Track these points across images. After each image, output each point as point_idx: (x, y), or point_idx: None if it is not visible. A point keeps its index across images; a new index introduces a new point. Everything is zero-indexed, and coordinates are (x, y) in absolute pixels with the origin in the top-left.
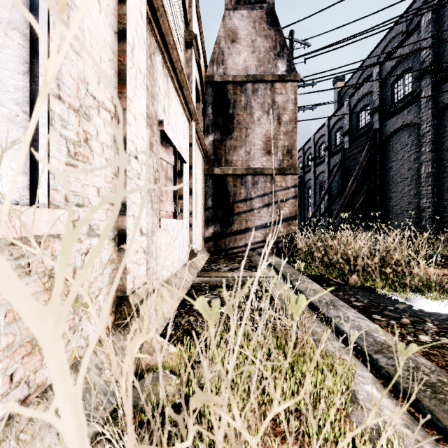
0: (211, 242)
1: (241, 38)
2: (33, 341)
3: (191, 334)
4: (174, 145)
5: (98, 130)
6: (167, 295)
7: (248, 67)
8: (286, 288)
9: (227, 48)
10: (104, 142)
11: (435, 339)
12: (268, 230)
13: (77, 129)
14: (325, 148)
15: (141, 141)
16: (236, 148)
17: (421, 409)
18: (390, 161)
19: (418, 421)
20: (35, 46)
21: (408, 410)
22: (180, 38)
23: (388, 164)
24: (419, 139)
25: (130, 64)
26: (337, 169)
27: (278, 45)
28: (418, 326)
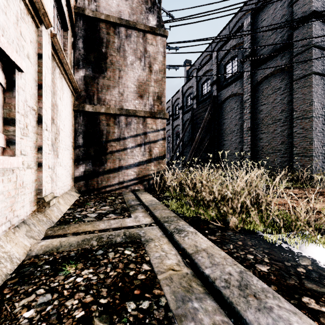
0: (82, 181)
1: None
2: None
3: None
4: None
5: None
6: None
7: (122, 12)
8: None
9: None
10: None
11: None
12: (140, 168)
13: None
14: (180, 107)
15: None
16: (109, 88)
17: None
18: (224, 119)
19: None
20: None
21: None
22: None
23: (222, 120)
24: (242, 104)
25: None
26: (188, 122)
27: (149, 1)
28: None
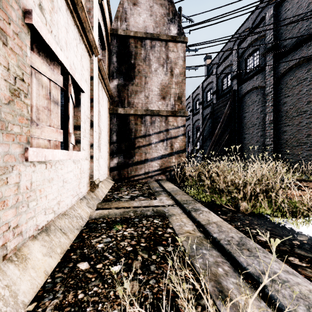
0: (116, 171)
1: (141, 2)
2: None
3: None
4: (61, 61)
5: None
6: (40, 252)
7: (147, 27)
8: None
9: (129, 9)
10: None
11: None
12: (163, 161)
13: None
14: (200, 102)
15: None
16: (137, 93)
17: None
18: (244, 112)
19: None
20: None
21: None
22: None
23: (243, 114)
24: (264, 97)
25: None
26: (208, 117)
27: (170, 13)
28: None
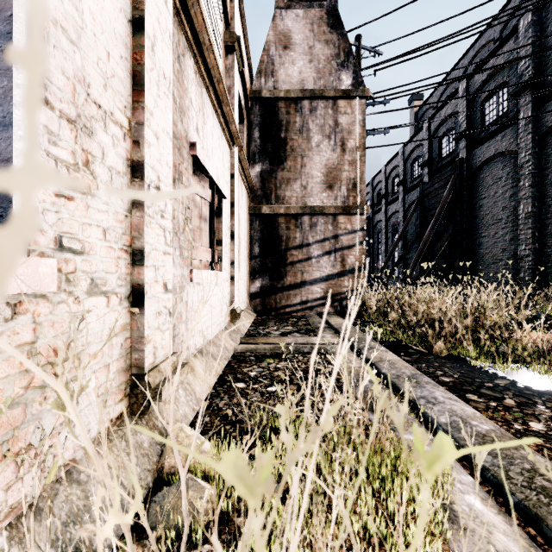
0: (258, 299)
1: (295, 43)
2: (4, 446)
3: (231, 422)
4: (211, 175)
5: (104, 150)
6: (201, 368)
7: (305, 80)
8: (402, 410)
9: (278, 56)
10: (113, 167)
11: (550, 427)
12: (329, 284)
13: (73, 147)
14: (399, 182)
15: (166, 167)
16: (289, 181)
17: (545, 532)
18: (480, 198)
19: (542, 548)
20: (7, 26)
21: (526, 532)
22: (219, 39)
23: (477, 202)
24: (516, 171)
25: (150, 64)
26: (414, 208)
27: (341, 53)
28: (527, 409)
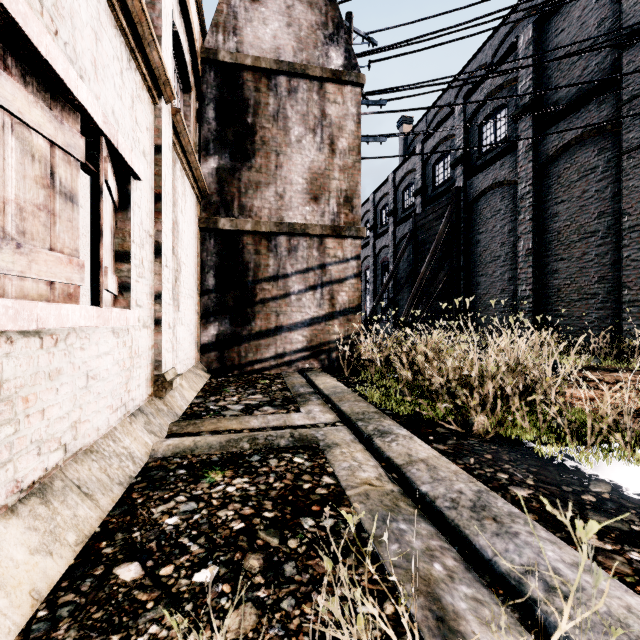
0: (214, 352)
1: None
2: None
3: None
4: (80, 101)
5: None
6: (22, 545)
7: (281, 48)
8: None
9: (243, 9)
10: None
11: None
12: (314, 330)
13: None
14: (389, 211)
15: None
16: (259, 186)
17: None
18: (478, 232)
19: None
20: None
21: None
22: None
23: (474, 236)
24: (516, 203)
25: None
26: (406, 241)
27: (330, 23)
28: None
